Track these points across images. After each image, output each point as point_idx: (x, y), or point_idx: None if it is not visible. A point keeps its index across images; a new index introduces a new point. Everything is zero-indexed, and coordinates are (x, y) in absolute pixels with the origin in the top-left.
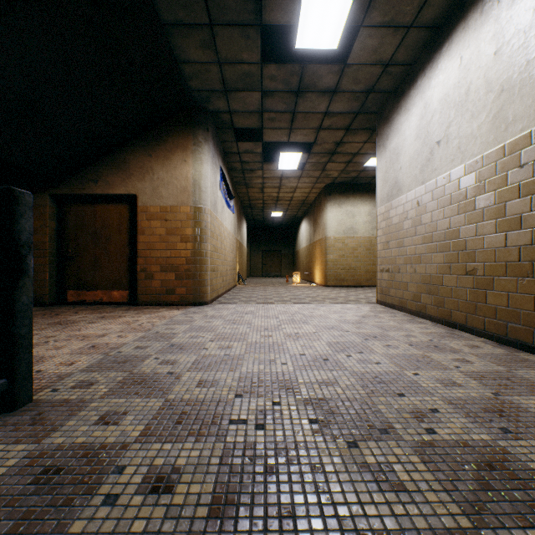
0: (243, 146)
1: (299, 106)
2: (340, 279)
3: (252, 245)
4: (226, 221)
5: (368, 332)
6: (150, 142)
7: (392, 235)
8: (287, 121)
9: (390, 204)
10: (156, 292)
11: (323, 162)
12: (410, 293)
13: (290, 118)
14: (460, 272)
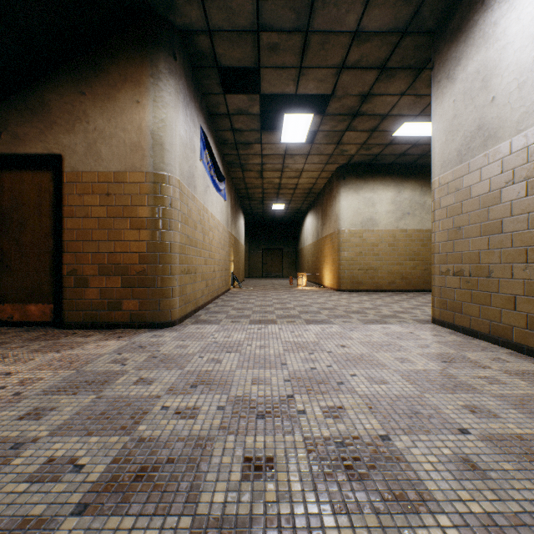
0: (234, 102)
1: (316, 17)
2: (357, 282)
3: (251, 243)
4: (212, 206)
5: (519, 435)
6: (83, 72)
7: (470, 215)
8: (296, 52)
9: (466, 165)
10: (92, 308)
11: (340, 130)
12: (524, 316)
13: (300, 44)
14: None
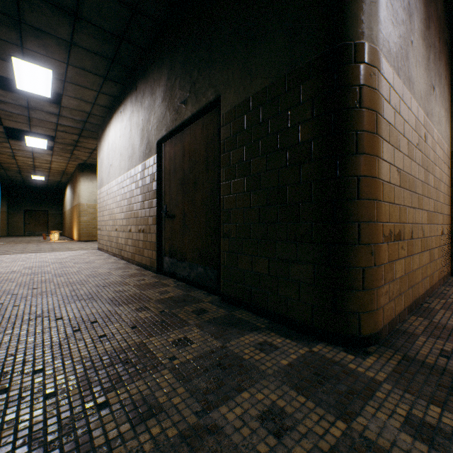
0: None
1: (33, 115)
2: (92, 236)
3: (12, 204)
4: None
5: (61, 261)
6: None
7: (101, 208)
8: (26, 120)
9: (101, 190)
10: None
11: (70, 149)
12: (106, 241)
13: (27, 119)
14: (115, 229)
